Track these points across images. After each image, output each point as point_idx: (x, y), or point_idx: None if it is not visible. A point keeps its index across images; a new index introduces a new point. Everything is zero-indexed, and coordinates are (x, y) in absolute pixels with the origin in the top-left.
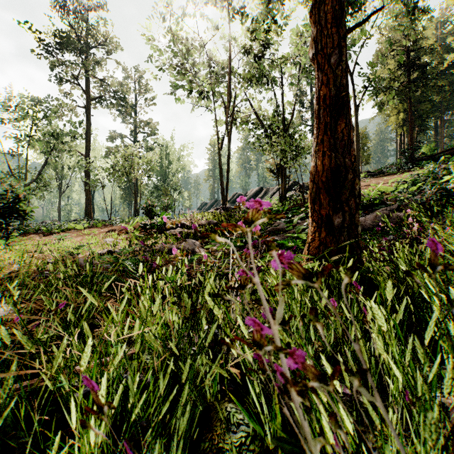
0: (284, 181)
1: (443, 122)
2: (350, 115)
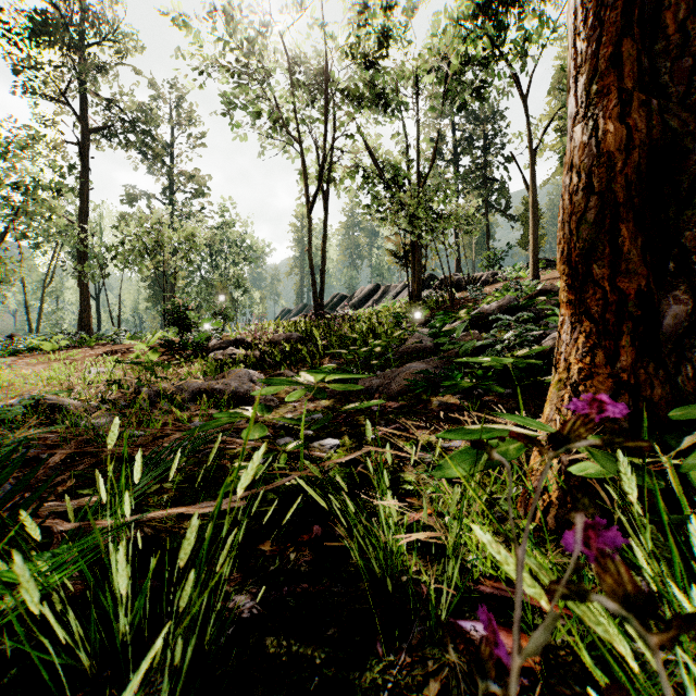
0: (417, 270)
1: None
2: None
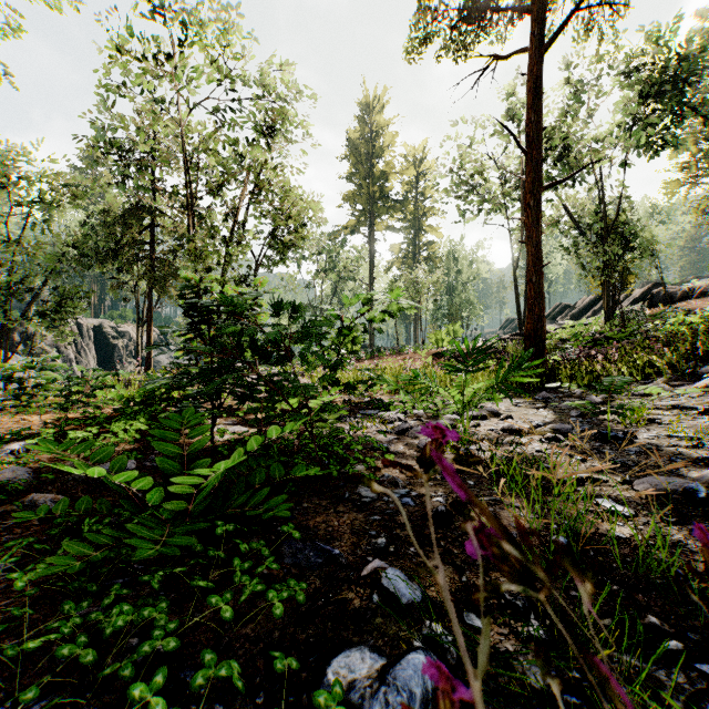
0: (606, 296)
1: None
2: (541, 305)
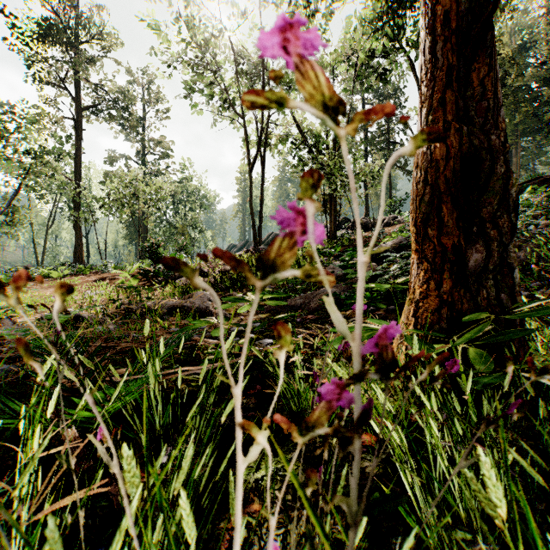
0: (333, 215)
1: (519, 149)
2: (495, 53)
